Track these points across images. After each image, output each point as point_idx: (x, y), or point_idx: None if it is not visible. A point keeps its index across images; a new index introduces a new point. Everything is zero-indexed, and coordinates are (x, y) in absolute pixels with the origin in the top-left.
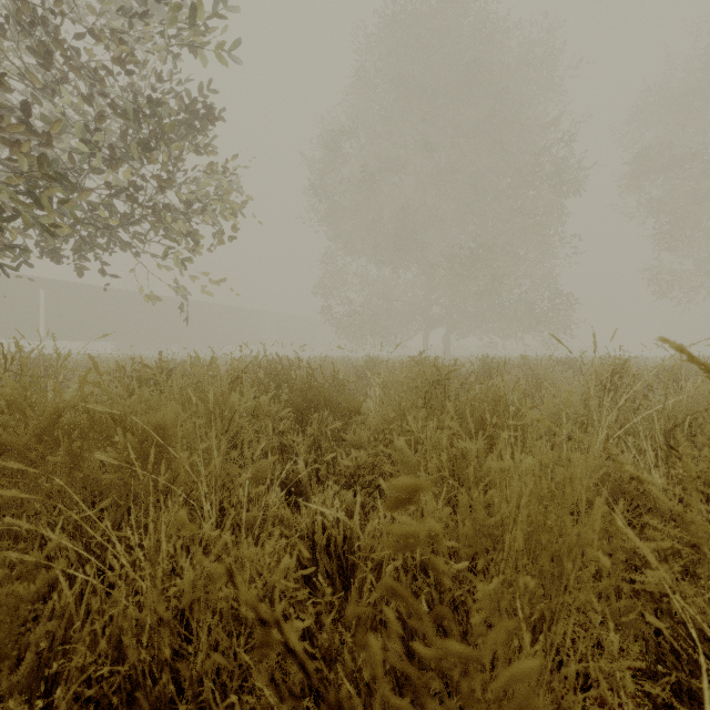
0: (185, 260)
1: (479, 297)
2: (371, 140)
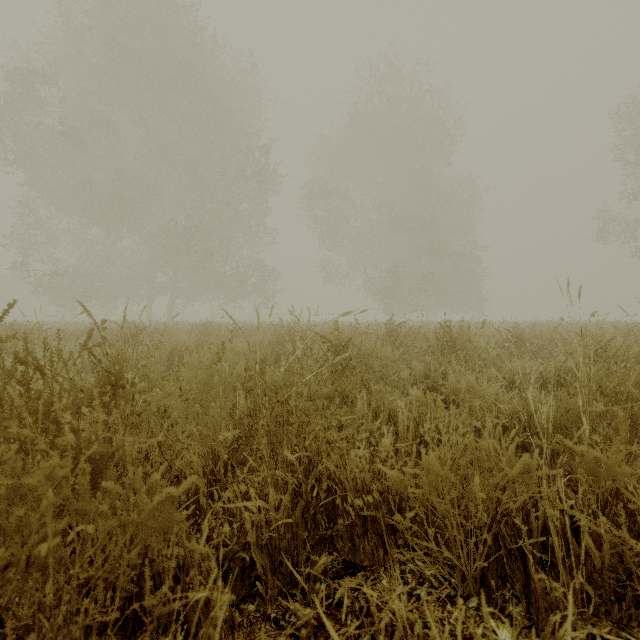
0: None
1: (196, 270)
2: (79, 94)
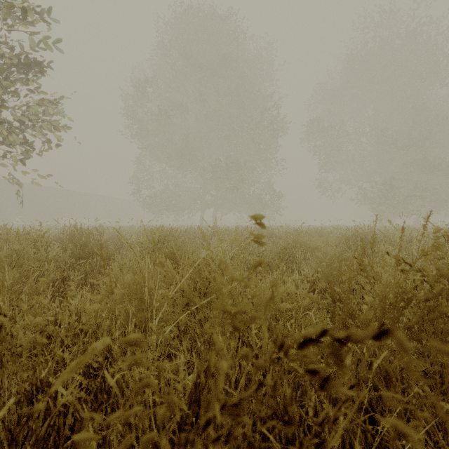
0: (19, 160)
1: (232, 191)
2: (166, 89)
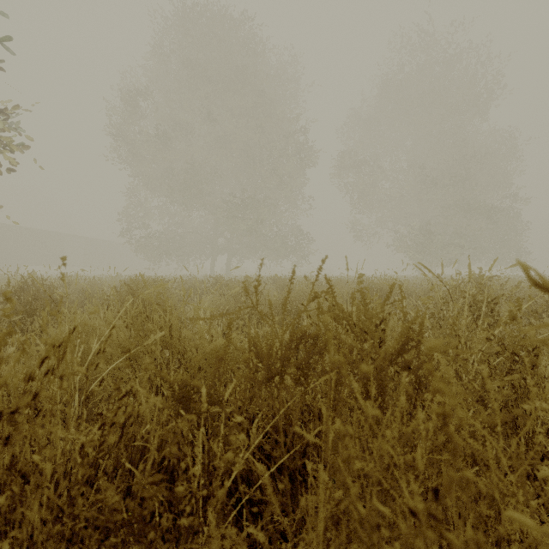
0: None
1: (249, 234)
2: (166, 104)
